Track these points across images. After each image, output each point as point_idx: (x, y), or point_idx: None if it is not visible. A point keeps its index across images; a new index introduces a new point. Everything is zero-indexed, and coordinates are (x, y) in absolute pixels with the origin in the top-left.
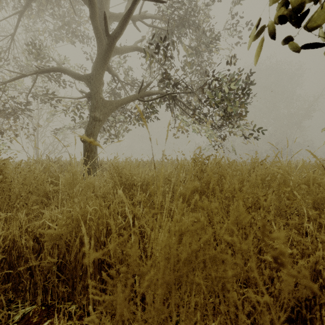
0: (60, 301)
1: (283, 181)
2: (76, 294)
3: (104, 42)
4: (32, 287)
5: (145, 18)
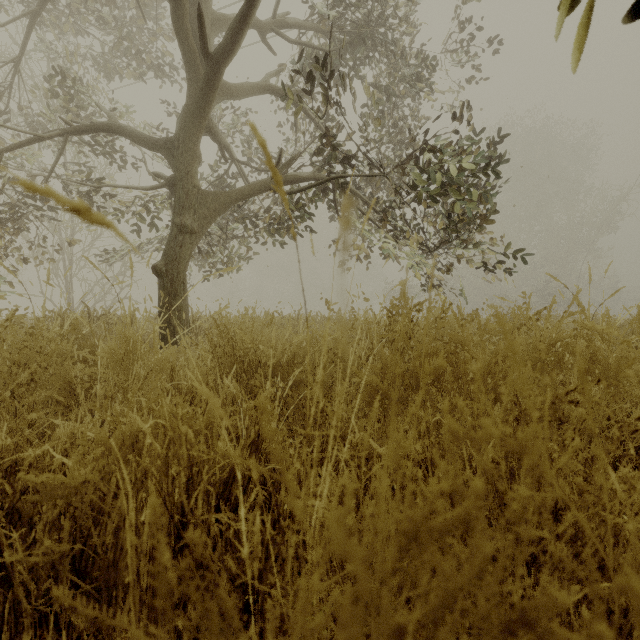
0: None
1: (591, 355)
2: (115, 628)
3: (202, 73)
4: (10, 611)
5: (287, 25)
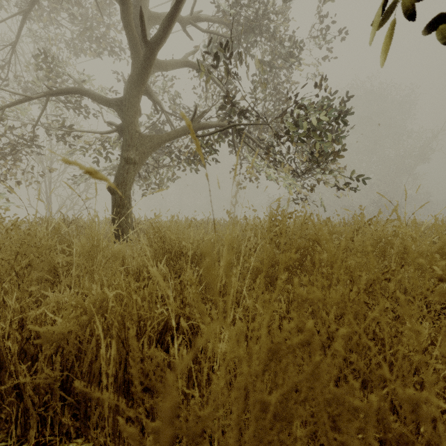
0: (65, 438)
1: (404, 248)
2: (90, 426)
3: (142, 53)
4: (21, 416)
5: (200, 20)
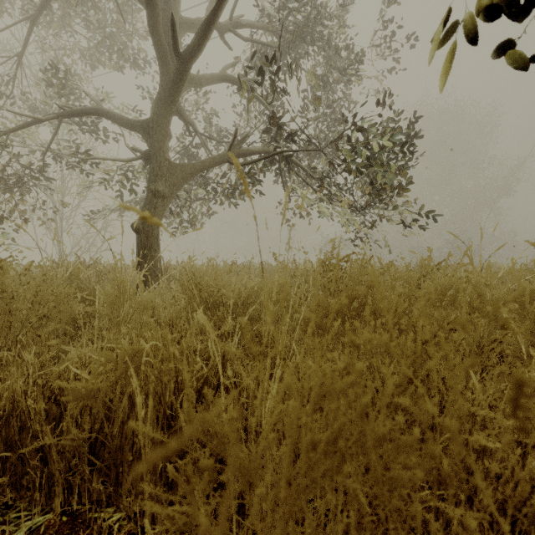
0: (95, 507)
1: (477, 296)
2: (122, 494)
3: (172, 67)
4: (46, 482)
5: (240, 26)
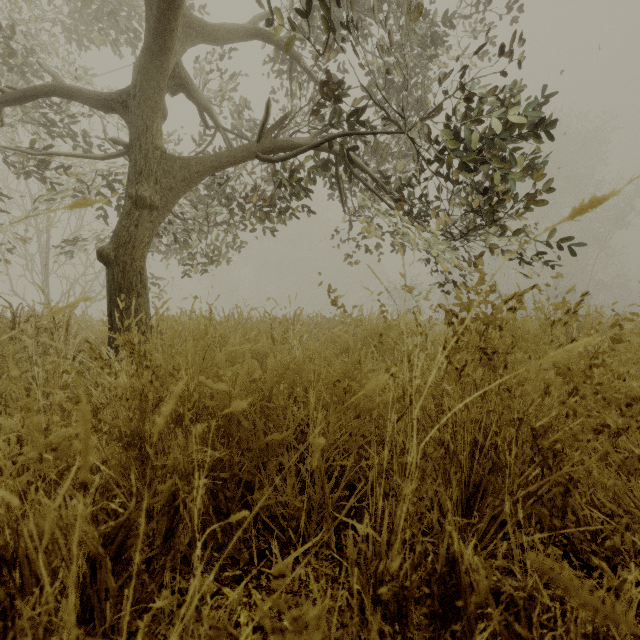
0: None
1: None
2: None
3: None
4: None
5: None
